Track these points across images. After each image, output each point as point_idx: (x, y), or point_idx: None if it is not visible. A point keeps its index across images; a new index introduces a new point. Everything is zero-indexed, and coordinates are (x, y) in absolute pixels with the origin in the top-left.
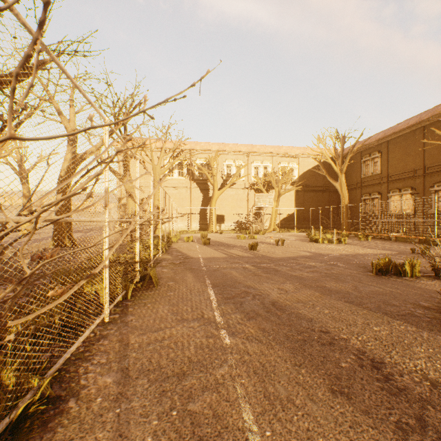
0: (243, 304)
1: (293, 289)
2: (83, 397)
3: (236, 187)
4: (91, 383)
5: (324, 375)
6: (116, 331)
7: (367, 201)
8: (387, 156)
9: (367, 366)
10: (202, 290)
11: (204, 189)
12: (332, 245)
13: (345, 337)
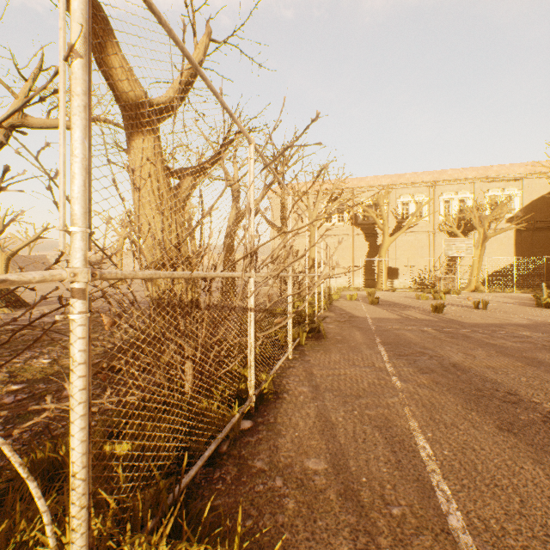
0: (417, 361)
1: (485, 356)
2: (291, 394)
3: (415, 230)
4: (293, 389)
5: (495, 419)
6: (300, 365)
7: None
8: None
9: None
10: (372, 346)
11: (371, 236)
12: None
13: (537, 401)
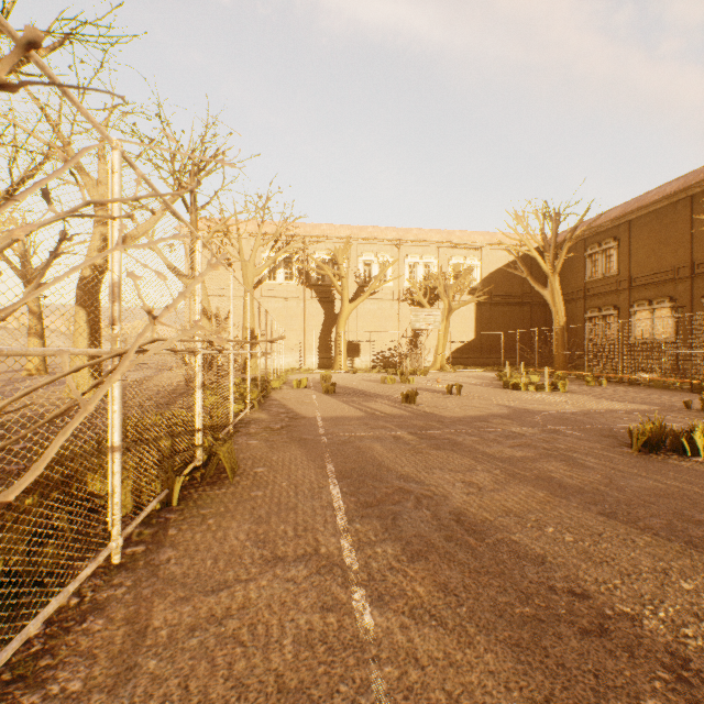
0: (398, 518)
1: (492, 484)
2: None
3: (379, 297)
4: None
5: None
6: (129, 592)
7: (595, 320)
8: (629, 246)
9: None
10: (319, 485)
11: (328, 301)
12: (543, 394)
13: (628, 610)
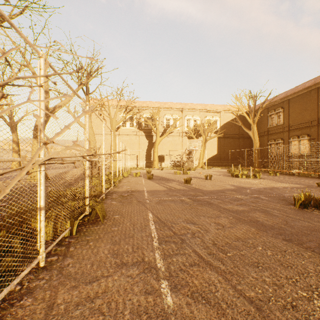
0: (184, 242)
1: (229, 224)
2: None
3: (173, 134)
4: None
5: None
6: (46, 282)
7: (272, 145)
8: (288, 111)
9: None
10: (145, 224)
11: (149, 137)
12: (250, 179)
13: (305, 294)
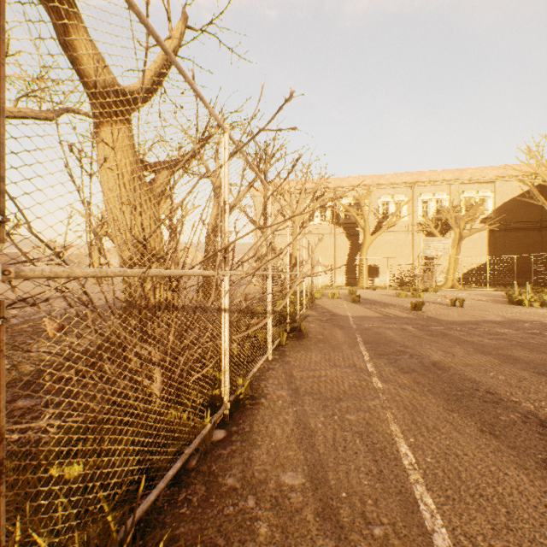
0: (398, 361)
1: (463, 354)
2: (269, 399)
3: (395, 229)
4: (271, 393)
5: (476, 421)
6: (280, 367)
7: None
8: None
9: (532, 423)
10: (353, 345)
11: (352, 235)
12: (546, 310)
13: (516, 400)
